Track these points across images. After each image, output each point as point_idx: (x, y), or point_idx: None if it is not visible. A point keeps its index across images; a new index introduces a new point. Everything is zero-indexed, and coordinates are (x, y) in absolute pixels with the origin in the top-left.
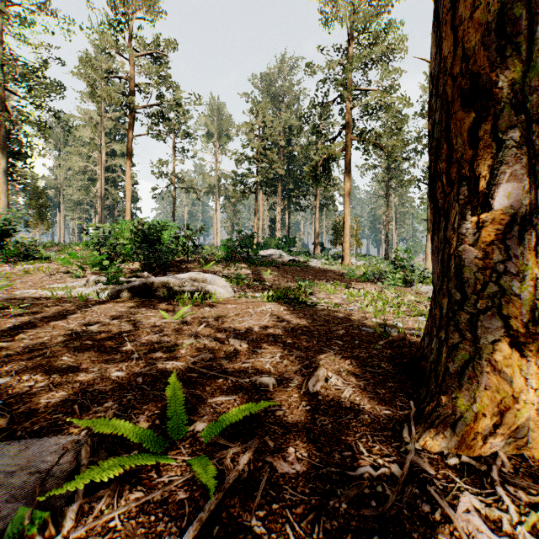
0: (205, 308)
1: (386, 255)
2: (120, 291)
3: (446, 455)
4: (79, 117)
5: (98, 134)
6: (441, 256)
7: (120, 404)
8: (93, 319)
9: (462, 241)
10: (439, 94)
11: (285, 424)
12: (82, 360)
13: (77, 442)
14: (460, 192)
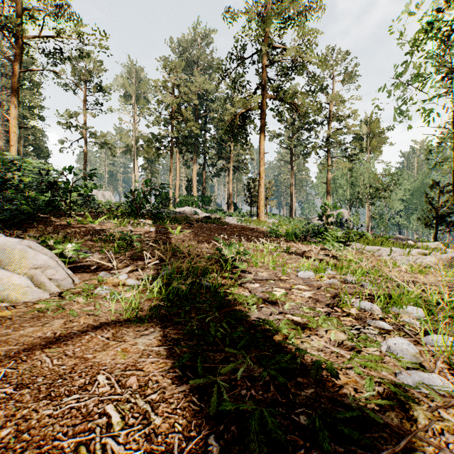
0: None
1: (291, 214)
2: None
3: None
4: None
5: None
6: None
7: None
8: None
9: None
10: None
11: None
12: None
13: None
14: None
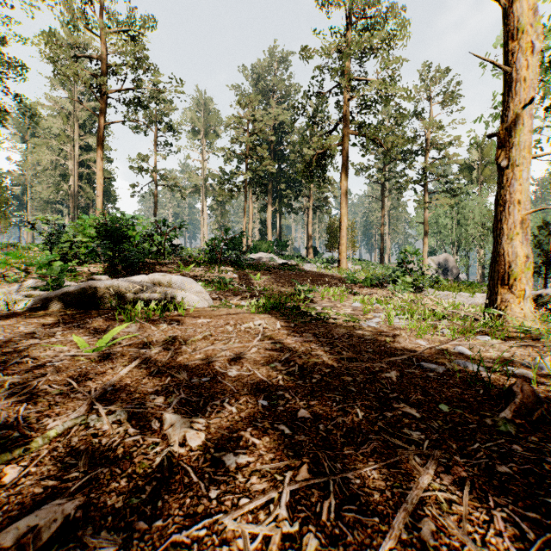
0: (161, 325)
1: (382, 260)
2: (47, 300)
3: None
4: (48, 106)
5: (70, 125)
6: None
7: None
8: None
9: None
10: None
11: None
12: None
13: None
14: None
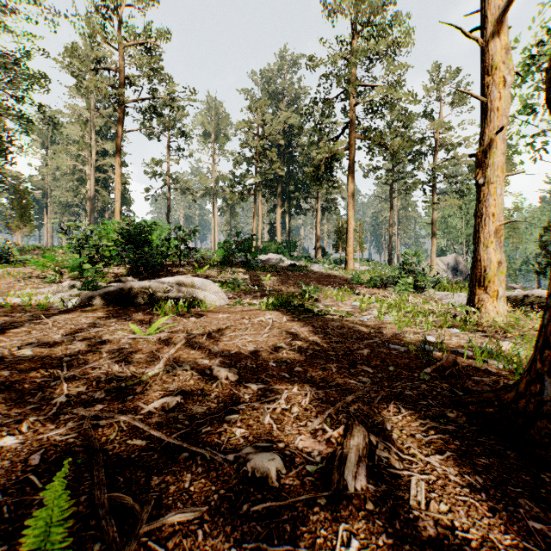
0: (191, 319)
1: (390, 260)
2: (91, 298)
3: None
4: (67, 113)
5: (87, 132)
6: None
7: None
8: (38, 335)
9: None
10: None
11: None
12: None
13: None
14: None
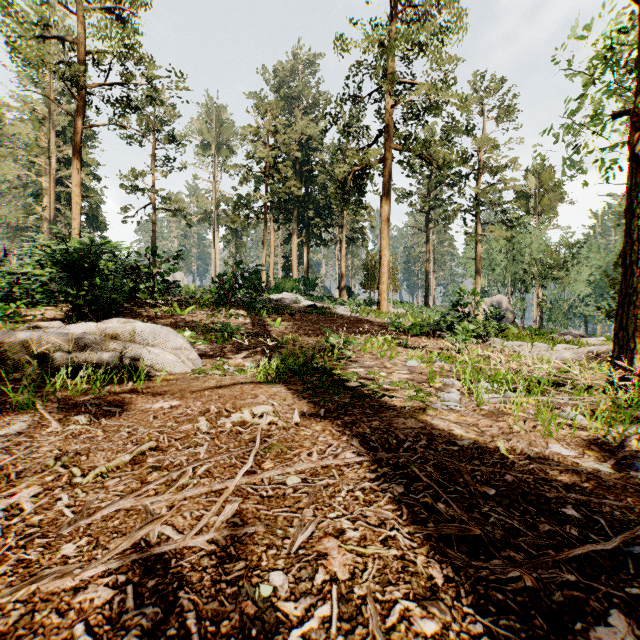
0: (75, 420)
1: (427, 302)
2: None
3: None
4: (16, 107)
5: (44, 132)
6: None
7: None
8: None
9: None
10: None
11: None
12: None
13: None
14: None
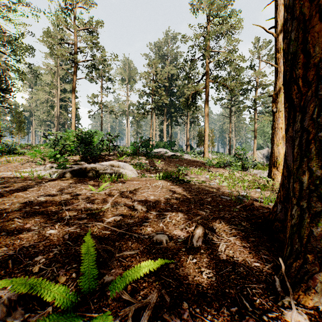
0: (119, 184)
1: (230, 152)
2: (65, 173)
3: (321, 310)
4: (44, 68)
5: (55, 78)
6: (298, 142)
7: (47, 258)
8: (44, 191)
9: (321, 128)
10: (295, 17)
11: (178, 276)
12: (28, 221)
13: (0, 298)
14: (318, 89)
